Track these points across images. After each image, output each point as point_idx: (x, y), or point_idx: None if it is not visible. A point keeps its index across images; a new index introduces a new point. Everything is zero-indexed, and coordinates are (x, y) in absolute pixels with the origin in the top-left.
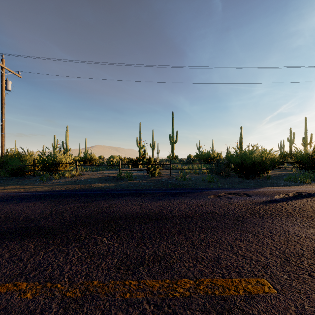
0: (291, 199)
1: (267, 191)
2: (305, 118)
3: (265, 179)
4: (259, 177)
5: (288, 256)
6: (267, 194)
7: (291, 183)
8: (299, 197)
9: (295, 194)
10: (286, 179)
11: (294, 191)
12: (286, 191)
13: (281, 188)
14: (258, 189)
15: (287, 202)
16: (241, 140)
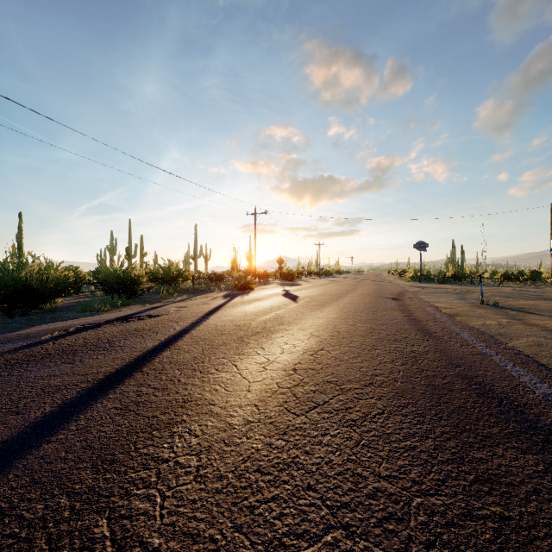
0: (66, 336)
1: (36, 331)
2: (129, 220)
3: (49, 313)
4: (37, 311)
5: (2, 407)
6: (32, 336)
7: (85, 314)
8: (80, 330)
9: (78, 328)
10: (79, 309)
11: (79, 324)
12: (69, 326)
13: (64, 323)
14: (20, 331)
15: (57, 341)
16: (22, 240)
